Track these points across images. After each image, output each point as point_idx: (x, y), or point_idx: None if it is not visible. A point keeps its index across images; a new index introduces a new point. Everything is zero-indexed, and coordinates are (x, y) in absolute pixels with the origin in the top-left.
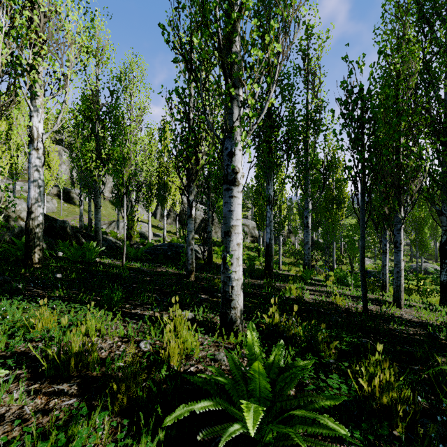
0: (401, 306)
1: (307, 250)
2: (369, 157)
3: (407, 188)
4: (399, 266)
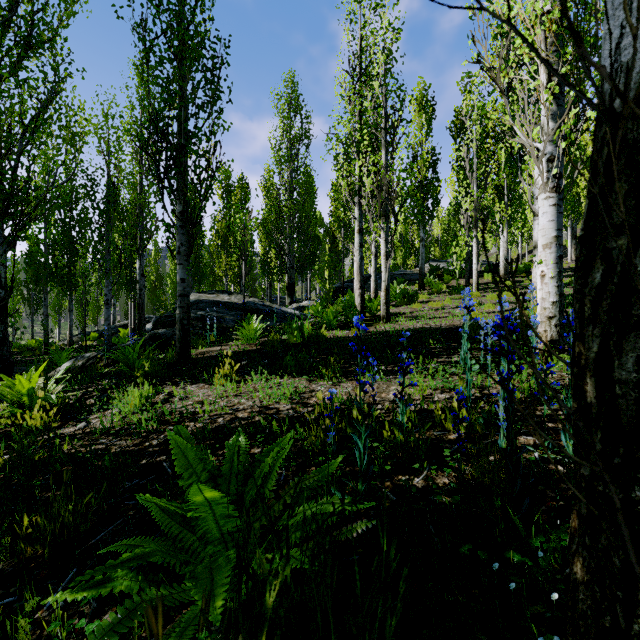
0: None
1: None
2: None
3: None
4: None
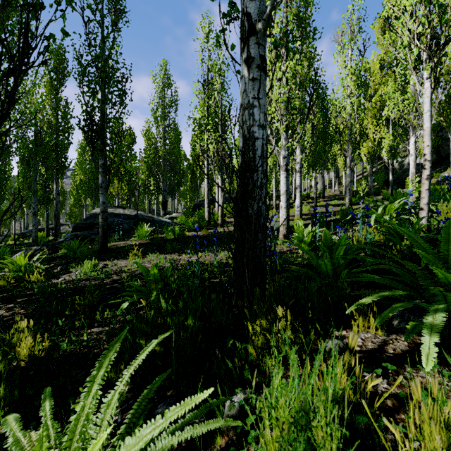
0: None
1: None
2: None
3: None
4: None
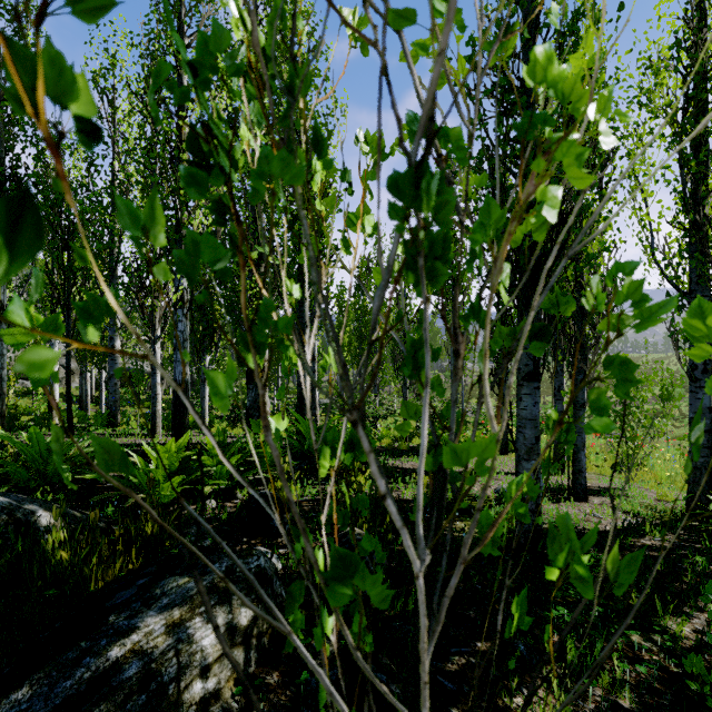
0: (157, 434)
1: (113, 386)
2: (69, 263)
3: (153, 304)
4: (155, 390)
